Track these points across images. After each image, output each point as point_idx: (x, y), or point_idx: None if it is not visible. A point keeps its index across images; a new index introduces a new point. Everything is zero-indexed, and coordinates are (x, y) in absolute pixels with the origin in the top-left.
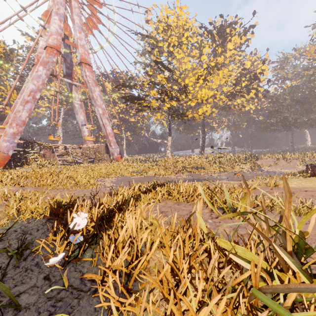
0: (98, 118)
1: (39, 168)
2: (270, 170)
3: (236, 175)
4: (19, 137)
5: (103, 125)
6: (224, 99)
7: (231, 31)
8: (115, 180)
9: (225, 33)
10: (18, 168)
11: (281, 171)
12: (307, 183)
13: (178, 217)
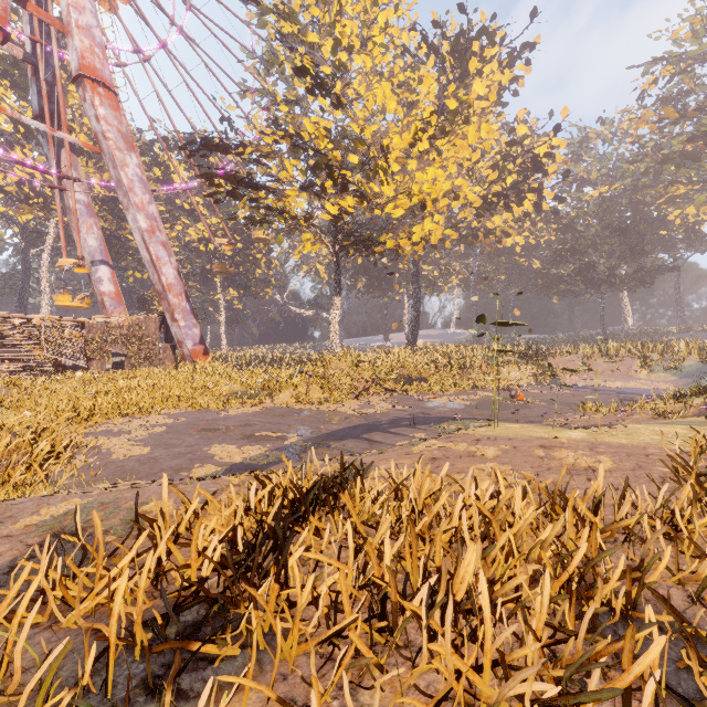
0: (138, 243)
1: None
2: (580, 383)
3: (517, 399)
4: None
5: (151, 263)
6: (477, 204)
7: (483, 52)
8: (164, 427)
9: (468, 56)
10: None
11: (605, 385)
12: None
13: None
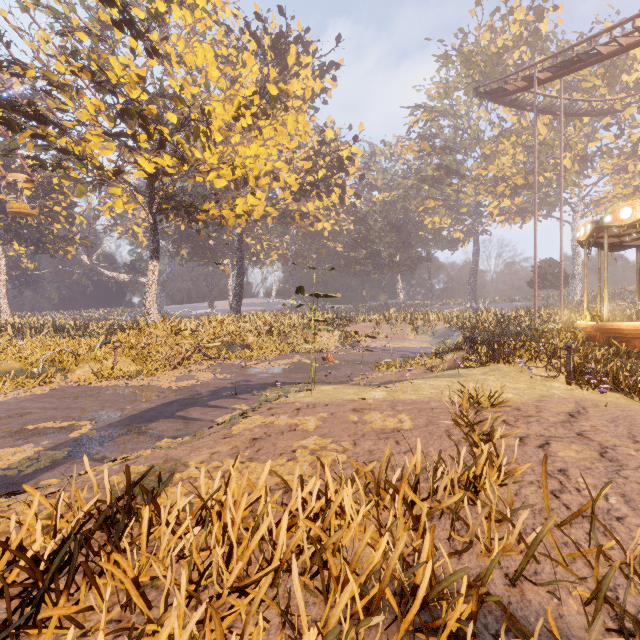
0: None
1: None
2: (372, 345)
3: (328, 360)
4: None
5: None
6: (295, 188)
7: (299, 57)
8: None
9: (286, 56)
10: None
11: (389, 345)
12: (515, 383)
13: None
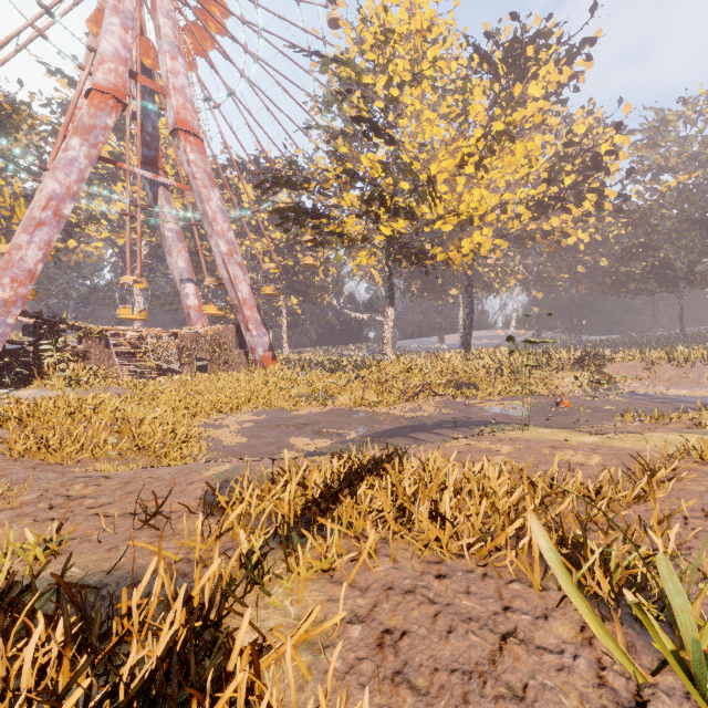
0: (219, 265)
1: (69, 386)
2: (641, 391)
3: (562, 405)
4: (19, 310)
5: (230, 281)
6: (526, 216)
7: (538, 54)
8: (252, 423)
9: (522, 59)
10: (3, 391)
11: (668, 392)
12: None
13: (459, 700)
